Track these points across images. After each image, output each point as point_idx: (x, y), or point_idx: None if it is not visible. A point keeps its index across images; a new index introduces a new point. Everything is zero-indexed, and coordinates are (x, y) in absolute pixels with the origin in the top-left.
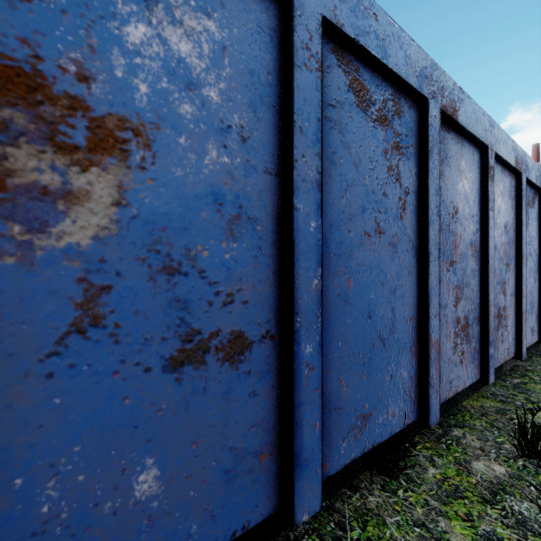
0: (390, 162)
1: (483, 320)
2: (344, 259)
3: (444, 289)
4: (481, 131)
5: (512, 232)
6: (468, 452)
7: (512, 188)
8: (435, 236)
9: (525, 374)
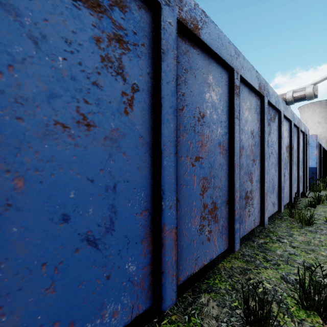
0: (106, 53)
1: (230, 203)
2: (4, 152)
3: (188, 181)
4: (226, 55)
5: (258, 137)
6: (204, 324)
7: (258, 106)
8: (171, 133)
9: (268, 235)
